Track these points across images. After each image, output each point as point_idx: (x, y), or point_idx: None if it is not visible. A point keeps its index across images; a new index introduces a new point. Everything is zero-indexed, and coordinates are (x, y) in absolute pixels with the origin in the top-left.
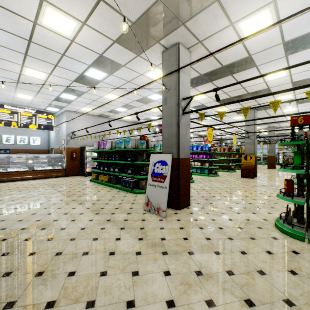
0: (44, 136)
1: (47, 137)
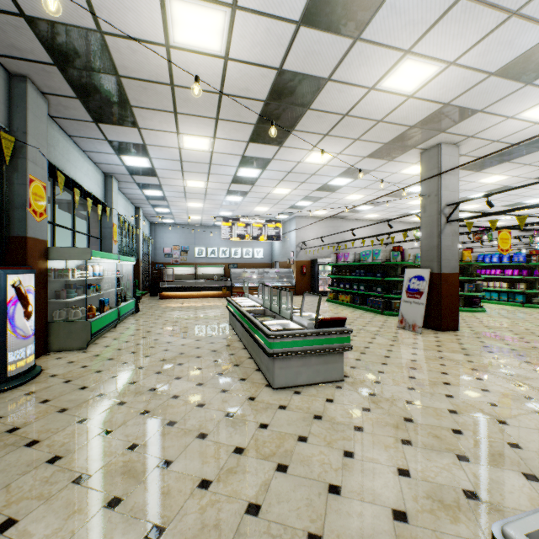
0: (267, 247)
1: (269, 248)
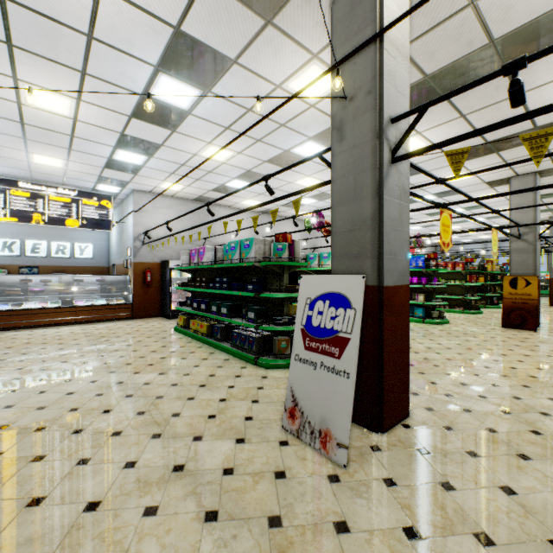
0: (101, 242)
1: (105, 243)
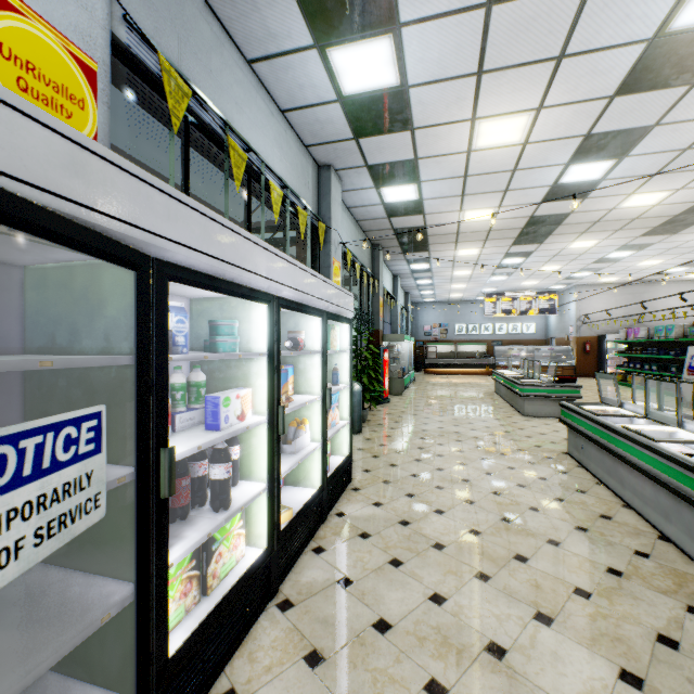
0: (540, 320)
1: (543, 322)
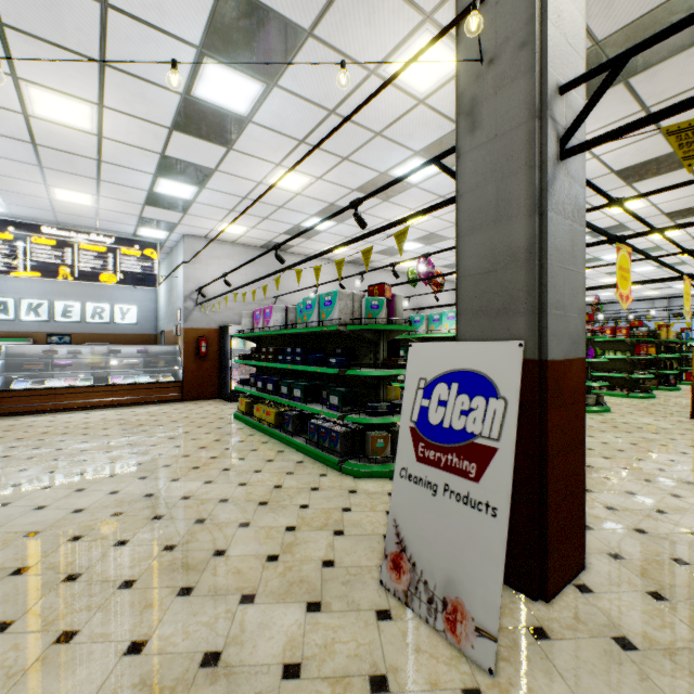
0: (147, 303)
1: (152, 305)
